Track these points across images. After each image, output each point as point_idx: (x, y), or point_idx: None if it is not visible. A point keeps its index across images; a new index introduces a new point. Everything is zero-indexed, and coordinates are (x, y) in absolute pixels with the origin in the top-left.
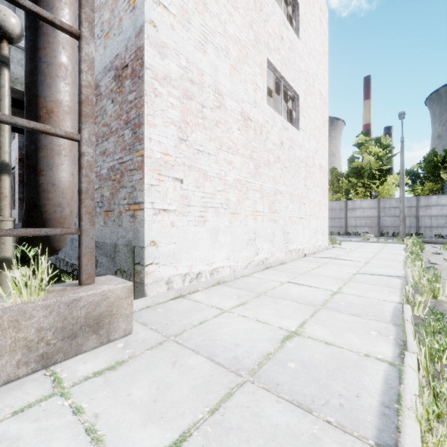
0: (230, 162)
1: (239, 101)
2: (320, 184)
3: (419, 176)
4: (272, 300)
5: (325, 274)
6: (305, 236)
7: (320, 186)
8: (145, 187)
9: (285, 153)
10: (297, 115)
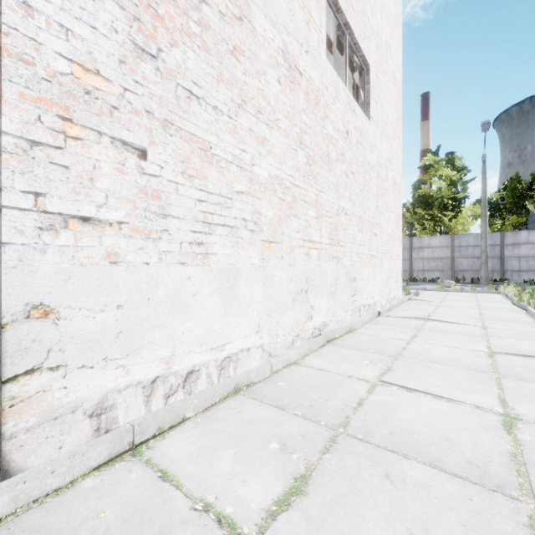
0: (261, 139)
1: (279, 28)
2: (393, 207)
3: (499, 207)
4: (375, 463)
5: (440, 357)
6: (377, 284)
7: (394, 211)
8: (6, 144)
9: (351, 149)
10: (367, 97)
